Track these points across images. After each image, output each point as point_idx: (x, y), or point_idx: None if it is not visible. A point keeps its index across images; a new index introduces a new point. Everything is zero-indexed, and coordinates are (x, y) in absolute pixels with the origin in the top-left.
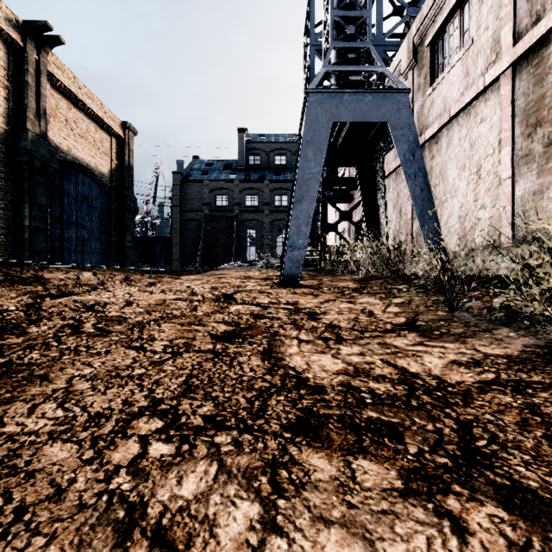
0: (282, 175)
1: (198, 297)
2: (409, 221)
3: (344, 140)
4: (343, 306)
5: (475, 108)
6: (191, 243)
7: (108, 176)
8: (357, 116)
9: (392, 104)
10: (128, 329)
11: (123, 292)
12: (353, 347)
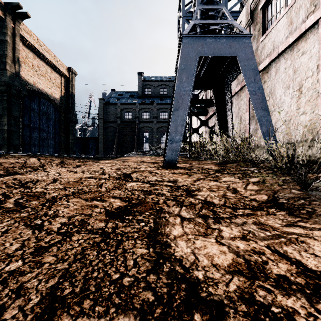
0: (164, 100)
1: (106, 176)
2: (247, 125)
3: (205, 72)
4: (212, 184)
5: (298, 45)
6: (109, 141)
7: (59, 100)
8: (216, 52)
9: (240, 44)
10: (40, 205)
11: (55, 172)
12: (232, 227)
